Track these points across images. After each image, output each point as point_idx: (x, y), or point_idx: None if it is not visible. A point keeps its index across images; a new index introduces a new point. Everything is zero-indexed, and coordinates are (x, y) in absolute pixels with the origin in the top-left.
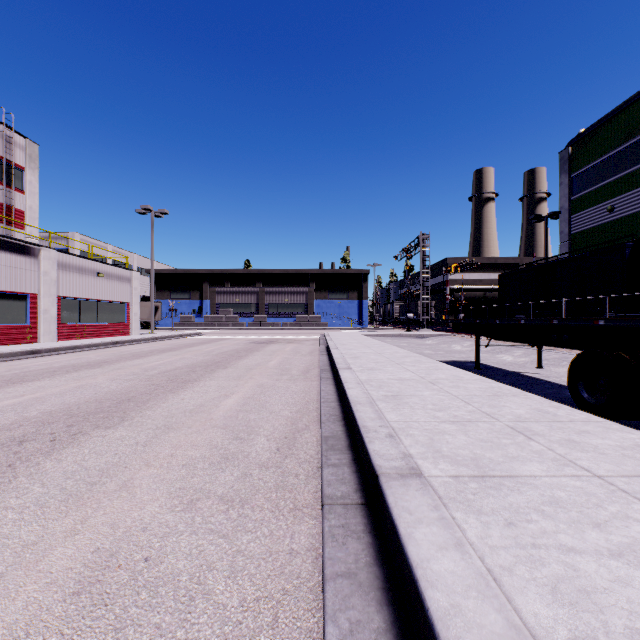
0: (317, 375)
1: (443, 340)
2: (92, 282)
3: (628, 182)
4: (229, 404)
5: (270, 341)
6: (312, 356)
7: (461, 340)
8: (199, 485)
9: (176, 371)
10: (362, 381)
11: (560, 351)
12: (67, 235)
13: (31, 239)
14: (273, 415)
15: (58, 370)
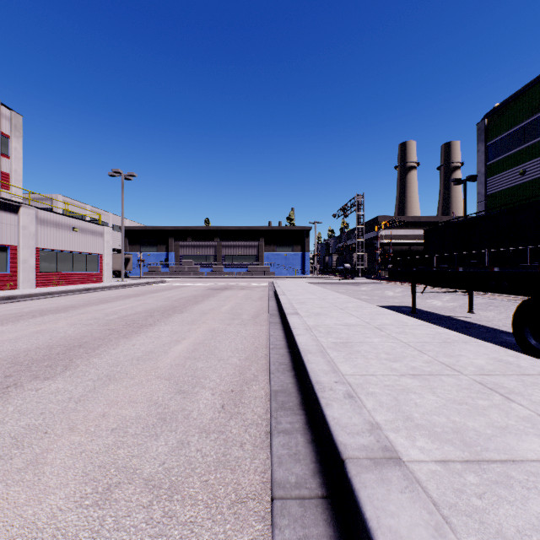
0: (266, 319)
1: (376, 287)
2: (68, 236)
3: (538, 149)
4: (178, 350)
5: (225, 288)
6: (262, 301)
7: (392, 287)
8: (124, 460)
9: (135, 316)
10: (310, 327)
11: (484, 297)
12: (51, 197)
13: (16, 198)
14: (221, 363)
15: (25, 315)
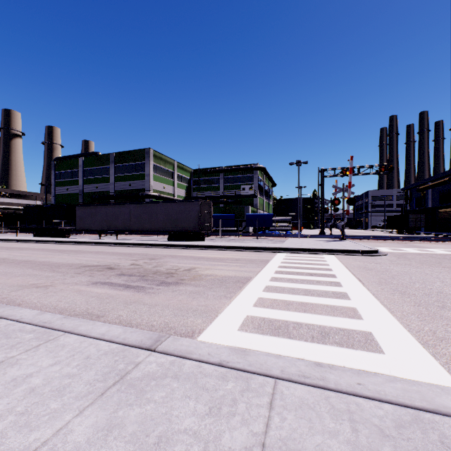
0: None
1: None
2: None
3: (72, 183)
4: None
5: None
6: None
7: (6, 234)
8: None
9: None
10: None
11: None
12: None
13: None
14: None
15: None
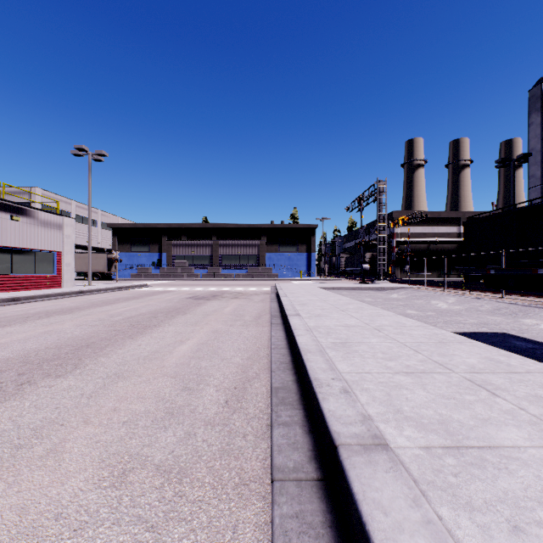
0: (263, 422)
1: (412, 294)
2: (3, 226)
3: None
4: None
5: (213, 295)
6: (259, 326)
7: (436, 294)
8: None
9: None
10: None
11: None
12: (29, 190)
13: None
14: None
15: None
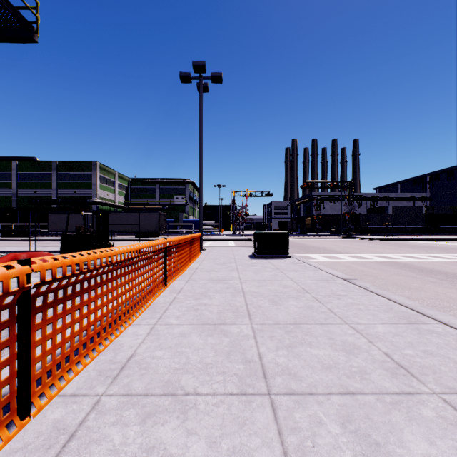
0: None
1: None
2: None
3: (2, 185)
4: None
5: None
6: None
7: None
8: None
9: None
10: None
11: None
12: None
13: None
14: None
15: None
